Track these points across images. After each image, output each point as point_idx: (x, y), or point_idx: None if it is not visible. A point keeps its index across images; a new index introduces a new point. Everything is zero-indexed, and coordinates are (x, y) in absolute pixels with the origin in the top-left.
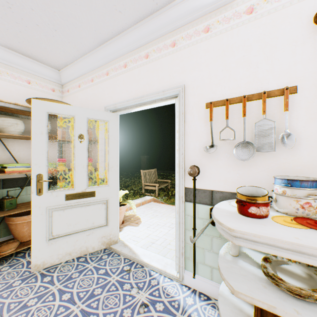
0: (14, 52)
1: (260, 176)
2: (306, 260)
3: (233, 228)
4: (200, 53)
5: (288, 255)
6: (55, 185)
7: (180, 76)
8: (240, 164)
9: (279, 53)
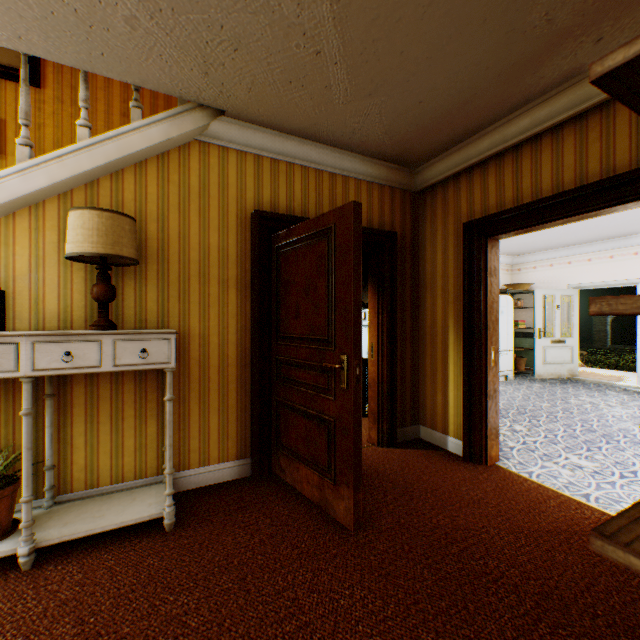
0: None
1: None
2: None
3: None
4: None
5: None
6: None
7: None
8: None
9: None
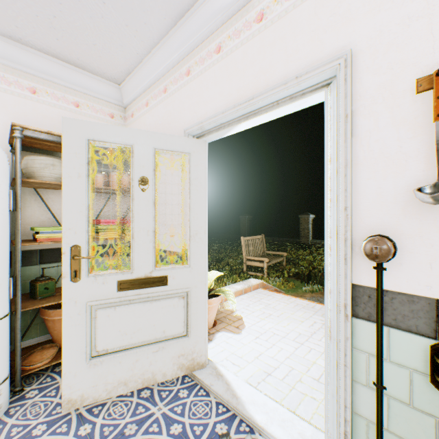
0: (55, 59)
1: None
2: None
3: None
4: None
5: None
6: (114, 259)
7: (339, 33)
8: None
9: None
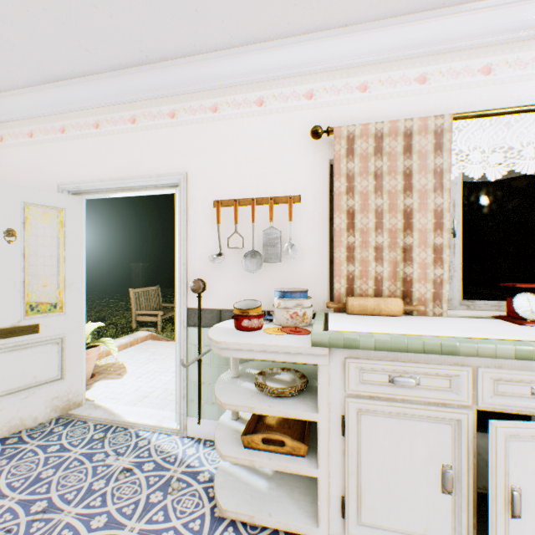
0: None
1: (269, 290)
2: (274, 357)
3: (220, 340)
4: (207, 136)
5: (262, 357)
6: None
7: (182, 159)
8: (251, 276)
9: (286, 158)
